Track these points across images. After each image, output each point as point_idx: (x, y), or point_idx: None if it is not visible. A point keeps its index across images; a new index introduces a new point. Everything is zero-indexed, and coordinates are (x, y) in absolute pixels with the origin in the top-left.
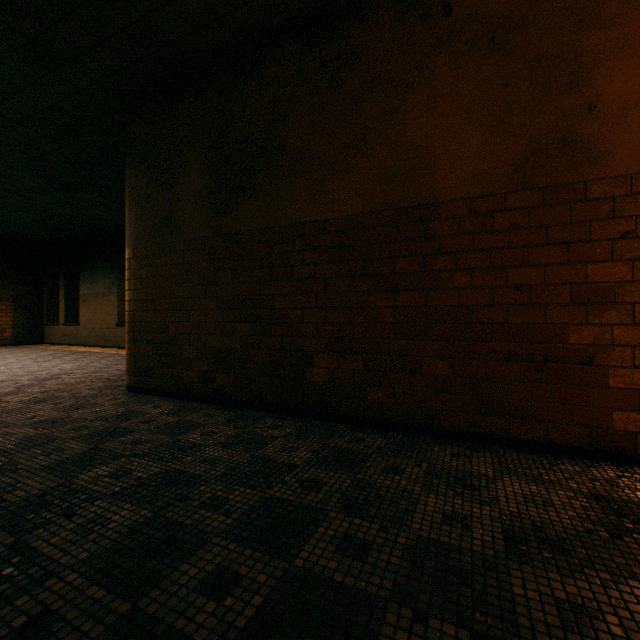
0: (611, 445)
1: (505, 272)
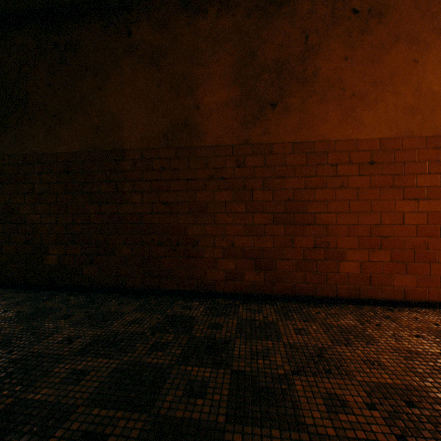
0: (206, 288)
1: (159, 194)
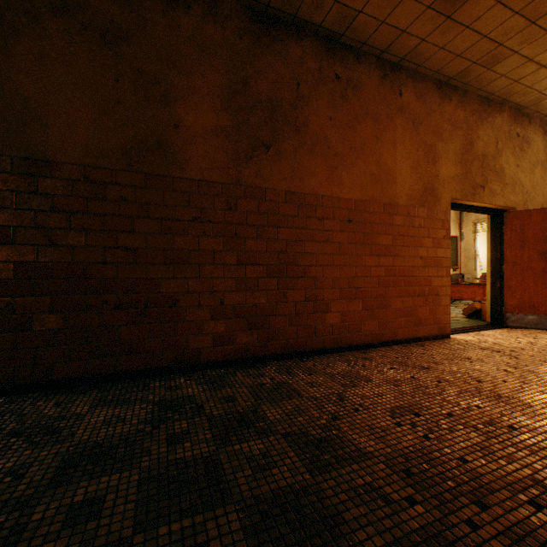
0: (188, 360)
1: (117, 236)
